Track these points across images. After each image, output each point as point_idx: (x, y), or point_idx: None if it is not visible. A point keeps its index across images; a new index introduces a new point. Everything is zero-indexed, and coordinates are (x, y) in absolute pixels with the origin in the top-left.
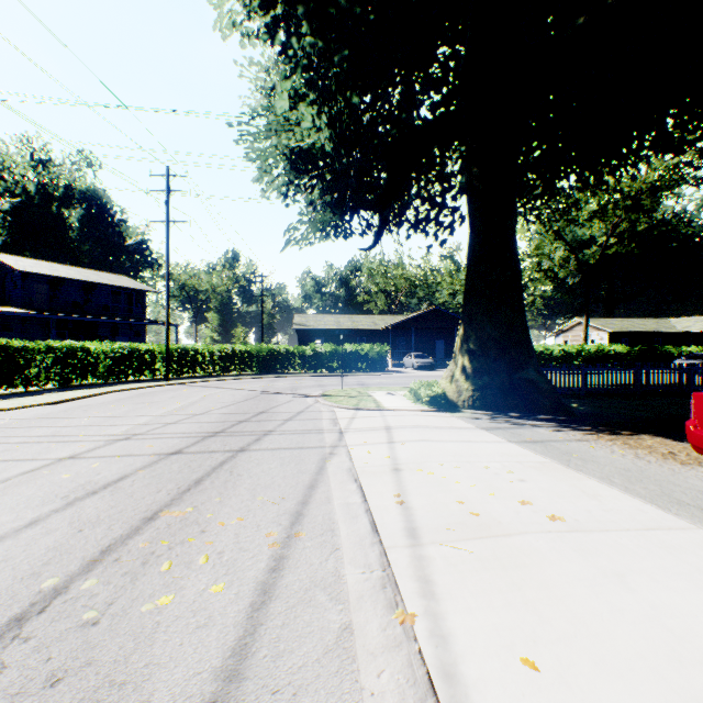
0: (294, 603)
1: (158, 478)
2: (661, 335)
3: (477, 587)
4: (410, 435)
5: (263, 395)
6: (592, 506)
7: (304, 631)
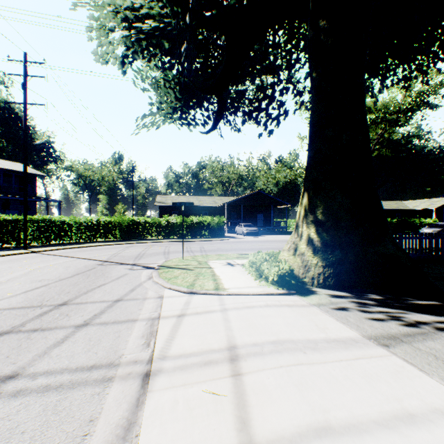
0: None
1: None
2: (400, 211)
3: None
4: (281, 395)
5: (98, 268)
6: None
7: None
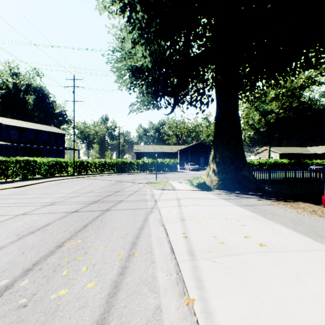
0: (131, 293)
1: (65, 224)
2: (303, 155)
3: (225, 283)
4: (189, 202)
5: (119, 183)
6: (279, 238)
7: (136, 309)
